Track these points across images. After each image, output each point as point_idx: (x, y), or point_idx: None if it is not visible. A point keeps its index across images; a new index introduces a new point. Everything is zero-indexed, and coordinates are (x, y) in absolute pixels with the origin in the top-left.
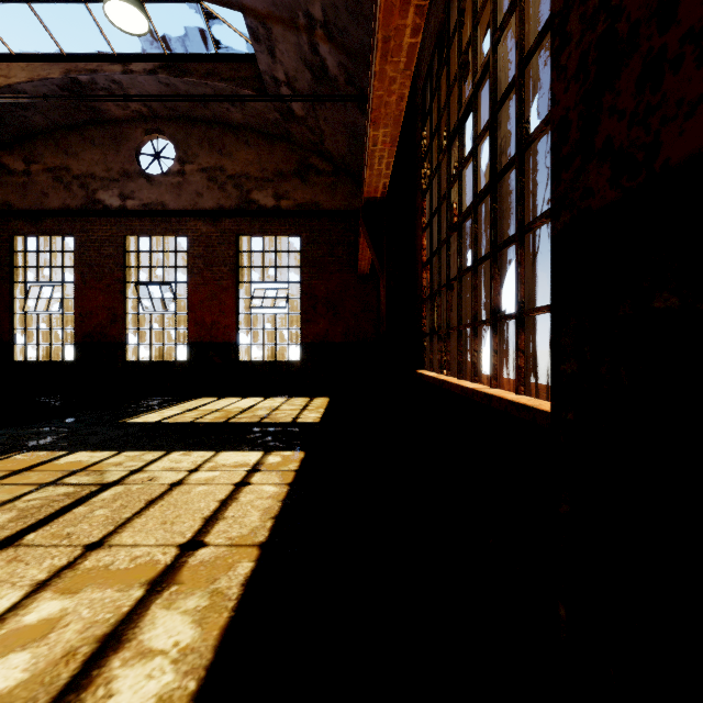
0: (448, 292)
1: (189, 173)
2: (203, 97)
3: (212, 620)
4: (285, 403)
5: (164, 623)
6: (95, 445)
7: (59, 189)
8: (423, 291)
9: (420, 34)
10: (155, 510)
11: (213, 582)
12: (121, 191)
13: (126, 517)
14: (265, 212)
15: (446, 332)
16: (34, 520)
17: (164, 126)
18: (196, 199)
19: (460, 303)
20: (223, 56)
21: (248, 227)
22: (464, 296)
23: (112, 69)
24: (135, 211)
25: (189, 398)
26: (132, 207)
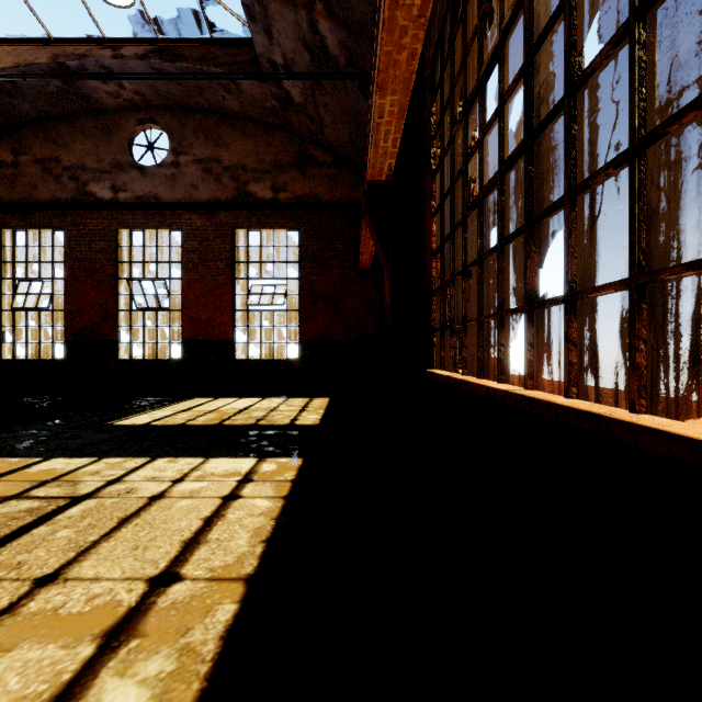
0: (465, 280)
1: (184, 164)
2: (194, 74)
3: (177, 694)
4: (283, 404)
5: (113, 700)
6: (74, 450)
7: (49, 181)
8: (432, 282)
9: None
10: (127, 530)
11: (185, 634)
12: (113, 183)
13: (92, 541)
14: (262, 205)
15: (462, 325)
16: None
17: (157, 116)
18: (190, 191)
19: (481, 291)
20: (218, 40)
21: (245, 221)
22: (485, 282)
23: (102, 54)
24: (128, 204)
25: (183, 398)
26: (124, 199)
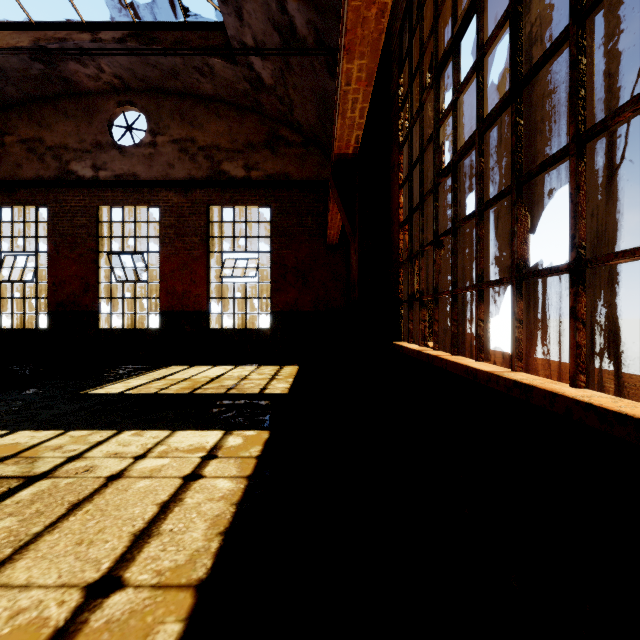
0: (436, 251)
1: (160, 144)
2: (164, 50)
3: None
4: (254, 372)
5: None
6: (42, 422)
7: (33, 160)
8: (400, 254)
9: None
10: (75, 519)
11: None
12: (93, 162)
13: (35, 533)
14: (235, 183)
15: (433, 297)
16: None
17: (136, 98)
18: (167, 170)
19: (455, 262)
20: (192, 24)
21: (219, 198)
22: (459, 252)
23: (81, 38)
24: (107, 182)
25: (160, 366)
26: (104, 177)
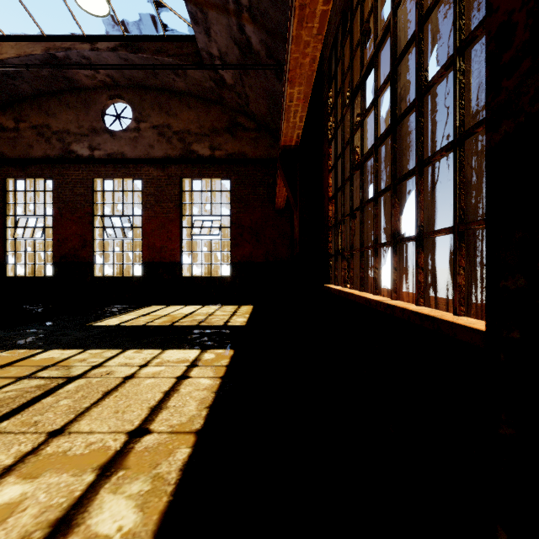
0: (351, 220)
1: (143, 129)
2: (153, 66)
3: (153, 504)
4: (218, 310)
5: (110, 507)
6: (65, 344)
7: (42, 142)
8: (329, 220)
9: (331, 2)
10: (110, 400)
11: (155, 467)
12: (90, 144)
13: (85, 407)
14: (202, 160)
15: (350, 253)
16: (8, 409)
17: (123, 93)
18: (148, 150)
19: (362, 229)
20: (169, 37)
21: (190, 172)
22: (365, 223)
23: (82, 47)
24: (101, 159)
25: (143, 305)
26: (98, 156)
